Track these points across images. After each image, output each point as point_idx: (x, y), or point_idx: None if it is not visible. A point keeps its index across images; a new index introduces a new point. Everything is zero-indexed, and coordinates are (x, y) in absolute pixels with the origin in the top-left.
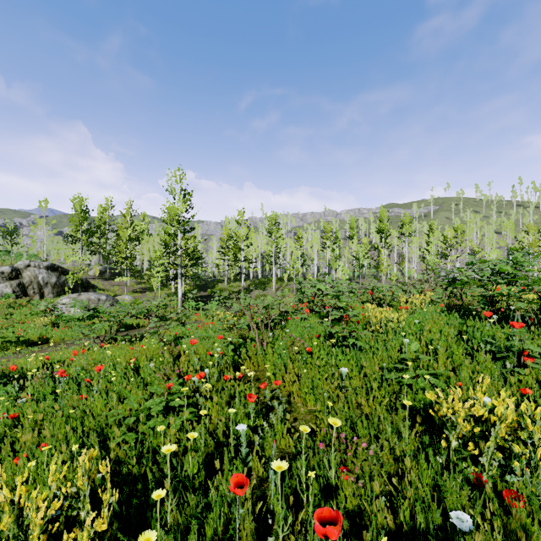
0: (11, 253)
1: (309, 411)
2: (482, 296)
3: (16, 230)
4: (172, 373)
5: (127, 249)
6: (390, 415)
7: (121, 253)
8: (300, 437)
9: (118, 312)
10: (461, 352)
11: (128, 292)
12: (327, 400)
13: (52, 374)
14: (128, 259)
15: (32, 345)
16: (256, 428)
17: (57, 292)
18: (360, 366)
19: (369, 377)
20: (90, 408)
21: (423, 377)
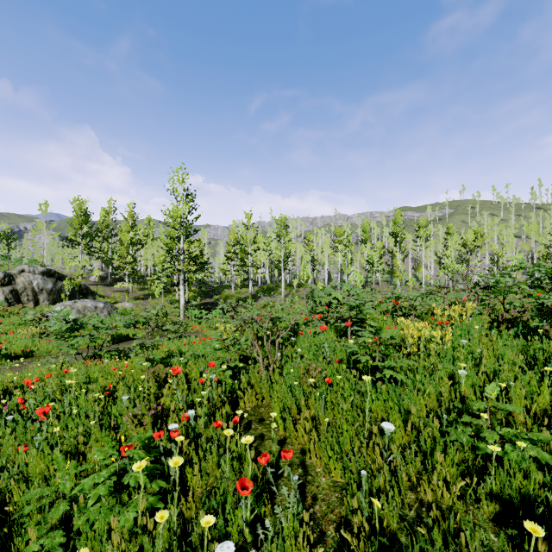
0: (8, 257)
1: (334, 484)
2: (547, 309)
3: (13, 234)
4: (145, 414)
5: (128, 254)
6: (466, 506)
7: (122, 257)
8: (323, 540)
9: (104, 324)
10: (545, 392)
11: (129, 299)
12: (366, 482)
13: (5, 406)
14: (130, 264)
15: (14, 359)
16: (255, 519)
17: (53, 298)
18: (403, 411)
19: (418, 429)
20: (25, 469)
21: (512, 441)
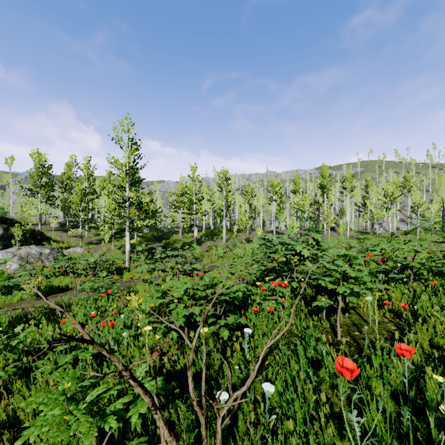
0: None
1: None
2: None
3: None
4: None
5: (81, 202)
6: None
7: (76, 205)
8: None
9: None
10: None
11: (82, 244)
12: None
13: None
14: (83, 212)
15: None
16: None
17: (3, 244)
18: None
19: None
20: None
21: None
